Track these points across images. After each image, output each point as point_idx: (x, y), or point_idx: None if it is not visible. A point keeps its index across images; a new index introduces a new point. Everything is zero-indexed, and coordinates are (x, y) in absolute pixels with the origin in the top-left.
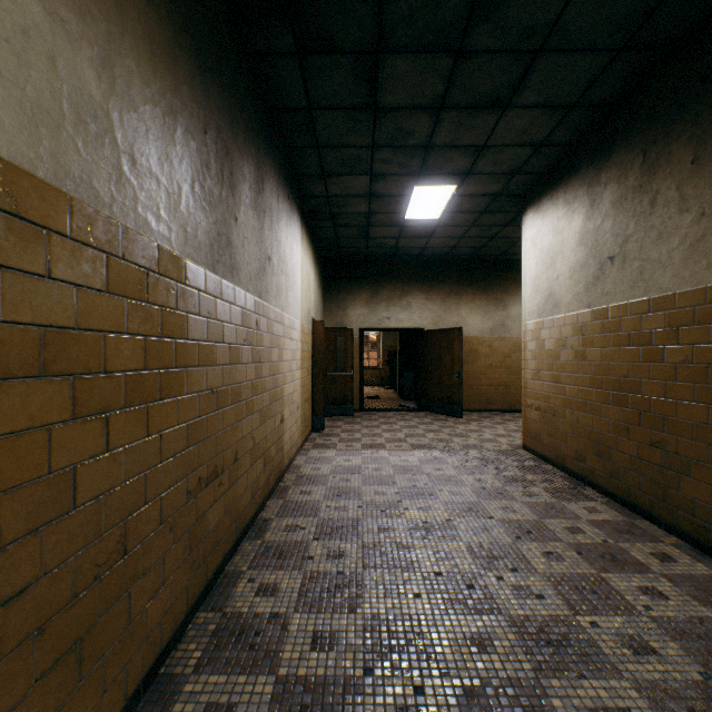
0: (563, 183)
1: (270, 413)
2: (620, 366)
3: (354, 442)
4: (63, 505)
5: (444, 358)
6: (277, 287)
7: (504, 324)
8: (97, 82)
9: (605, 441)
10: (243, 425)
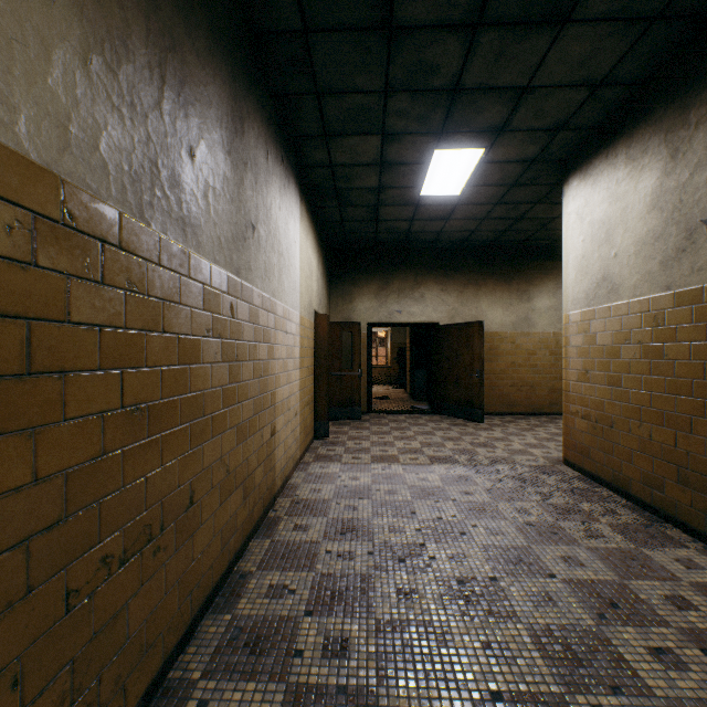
0: (625, 135)
1: (255, 426)
2: None
3: (362, 453)
4: None
5: (462, 356)
6: (265, 266)
7: (528, 318)
8: None
9: (697, 466)
10: (205, 450)
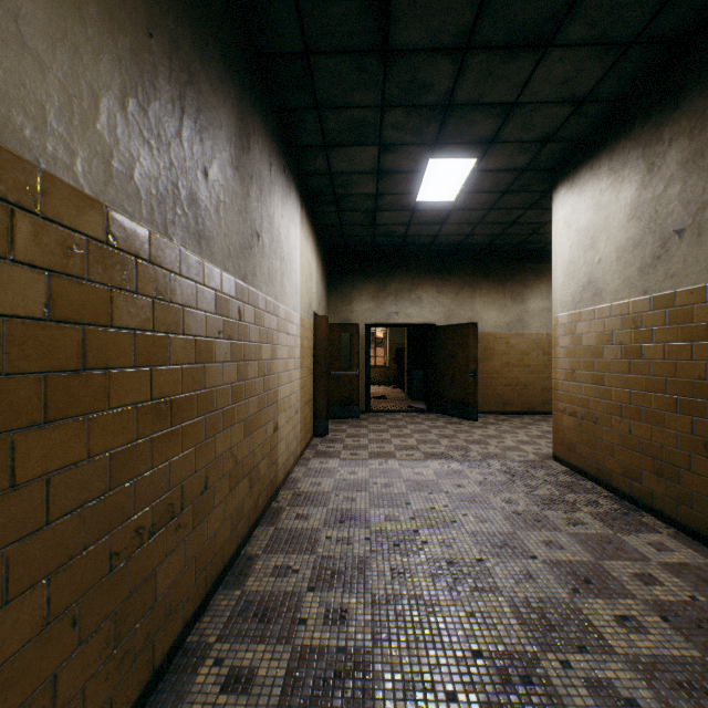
0: (608, 148)
1: (259, 421)
2: (693, 366)
3: (360, 449)
4: None
5: (457, 356)
6: (269, 271)
7: (522, 319)
8: None
9: (670, 457)
10: (217, 442)
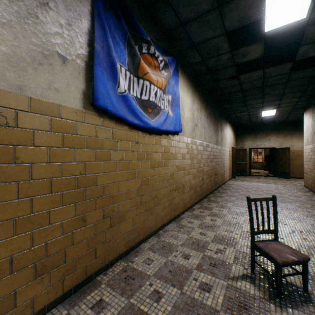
0: (308, 108)
1: (222, 168)
2: None
3: (244, 180)
4: (209, 169)
5: (282, 158)
6: (223, 143)
7: None
8: (210, 133)
9: (313, 179)
10: (219, 168)
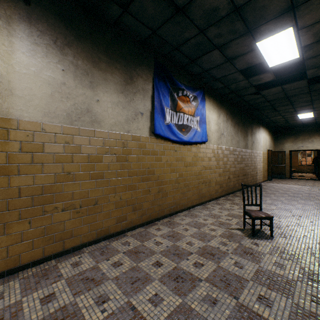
0: None
1: (253, 170)
2: None
3: (279, 183)
4: (236, 170)
5: None
6: (255, 146)
7: None
8: (237, 138)
9: None
10: (248, 170)
